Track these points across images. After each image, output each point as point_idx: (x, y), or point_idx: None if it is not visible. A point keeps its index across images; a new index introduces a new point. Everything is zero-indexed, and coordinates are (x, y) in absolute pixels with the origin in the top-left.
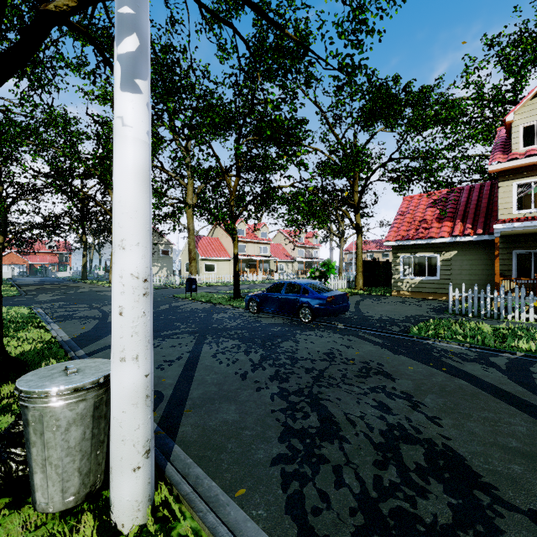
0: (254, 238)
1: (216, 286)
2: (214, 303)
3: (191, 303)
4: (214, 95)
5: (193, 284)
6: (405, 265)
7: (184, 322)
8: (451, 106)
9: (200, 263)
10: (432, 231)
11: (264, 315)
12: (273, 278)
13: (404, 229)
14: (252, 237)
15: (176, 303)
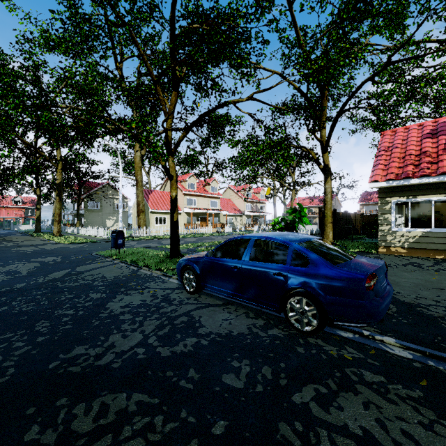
0: (204, 192)
1: (162, 239)
2: (139, 266)
3: (108, 265)
4: (160, 37)
5: (119, 239)
6: (396, 213)
7: (17, 333)
8: (445, 16)
9: (151, 215)
10: (445, 164)
11: (209, 296)
12: (222, 230)
13: (396, 165)
14: (203, 191)
15: (86, 265)
